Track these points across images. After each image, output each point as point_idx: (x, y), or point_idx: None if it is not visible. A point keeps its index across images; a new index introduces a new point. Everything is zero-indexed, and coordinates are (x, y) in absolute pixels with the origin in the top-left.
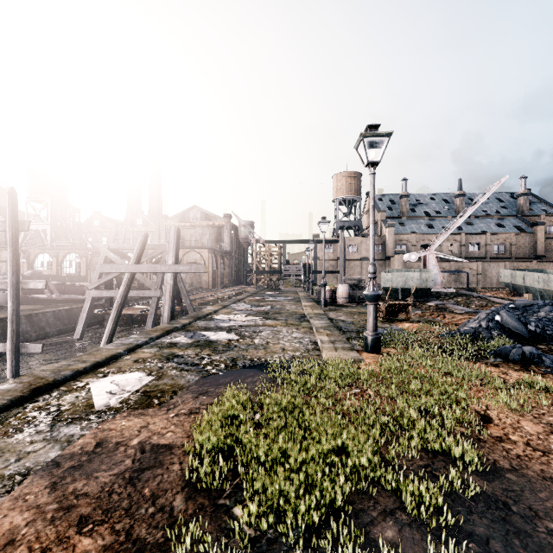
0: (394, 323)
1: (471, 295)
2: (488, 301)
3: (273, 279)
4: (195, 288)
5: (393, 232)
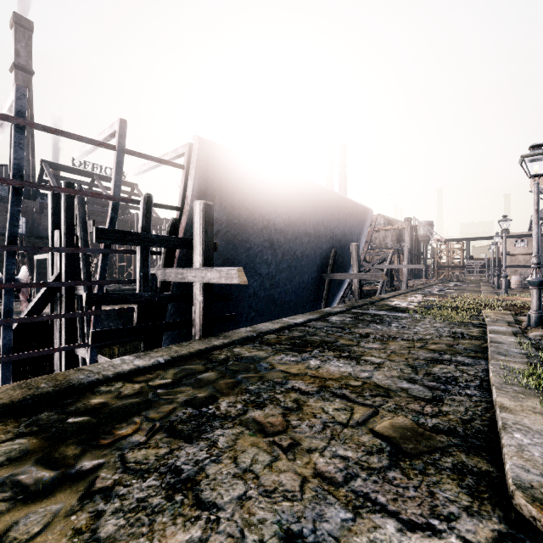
0: None
1: None
2: None
3: (455, 273)
4: None
5: None
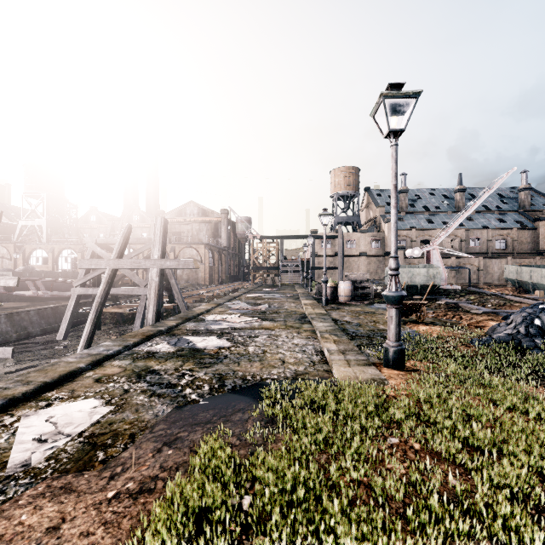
0: (407, 325)
1: (484, 292)
2: (505, 300)
3: (270, 275)
4: (191, 284)
5: None
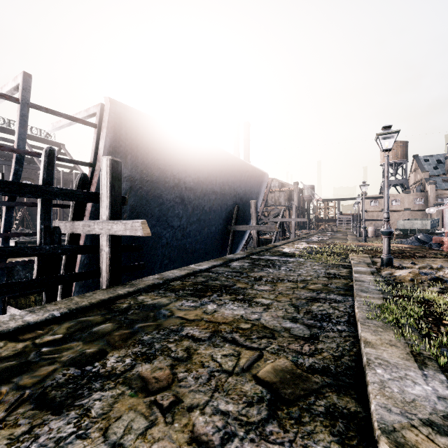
0: None
1: None
2: None
3: (330, 225)
4: None
5: (434, 188)
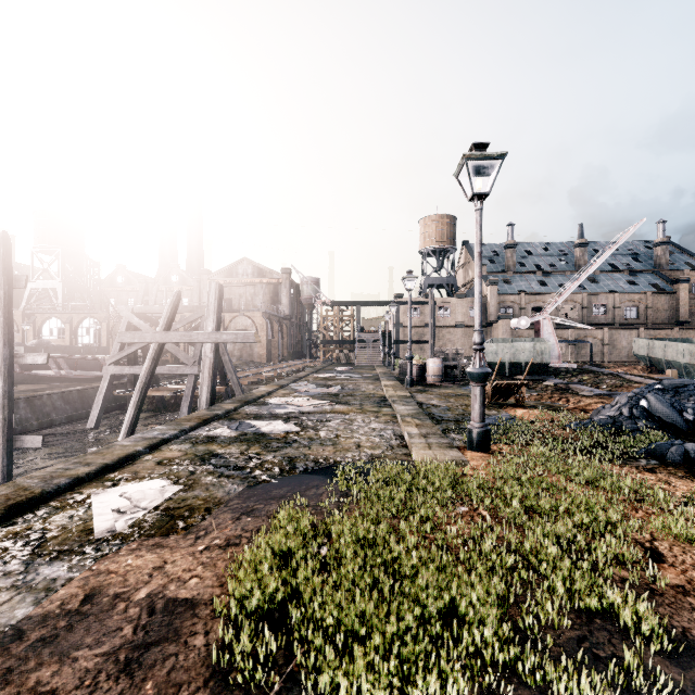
0: (503, 409)
1: (600, 371)
2: (623, 380)
3: (344, 351)
4: (245, 362)
5: (496, 292)
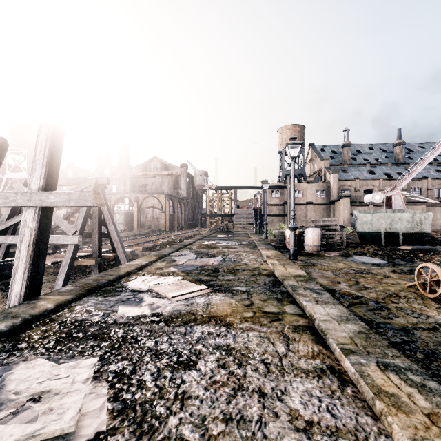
0: None
1: None
2: None
3: (225, 222)
4: (152, 230)
5: (337, 178)
